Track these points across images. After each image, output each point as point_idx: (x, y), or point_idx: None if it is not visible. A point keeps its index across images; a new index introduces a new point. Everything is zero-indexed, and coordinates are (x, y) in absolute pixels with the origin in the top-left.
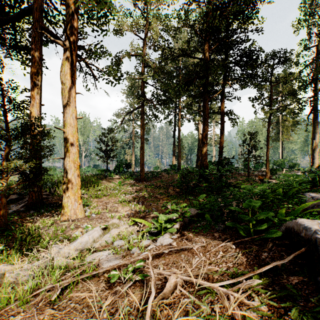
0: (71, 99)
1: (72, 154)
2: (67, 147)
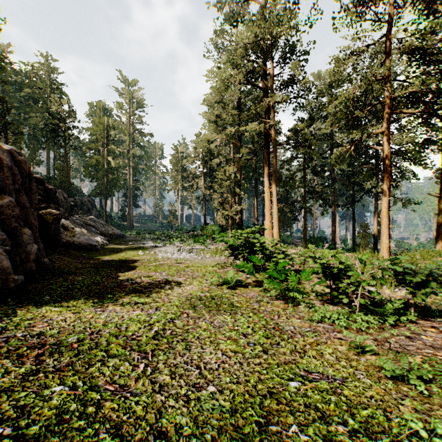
0: None
1: None
2: None
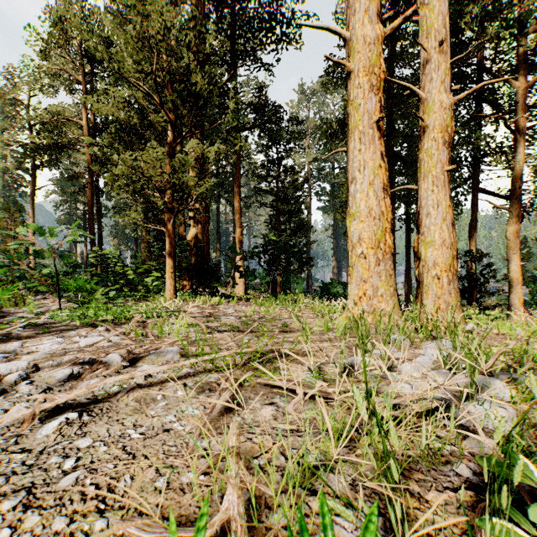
0: (515, 251)
1: (516, 293)
2: (510, 288)
